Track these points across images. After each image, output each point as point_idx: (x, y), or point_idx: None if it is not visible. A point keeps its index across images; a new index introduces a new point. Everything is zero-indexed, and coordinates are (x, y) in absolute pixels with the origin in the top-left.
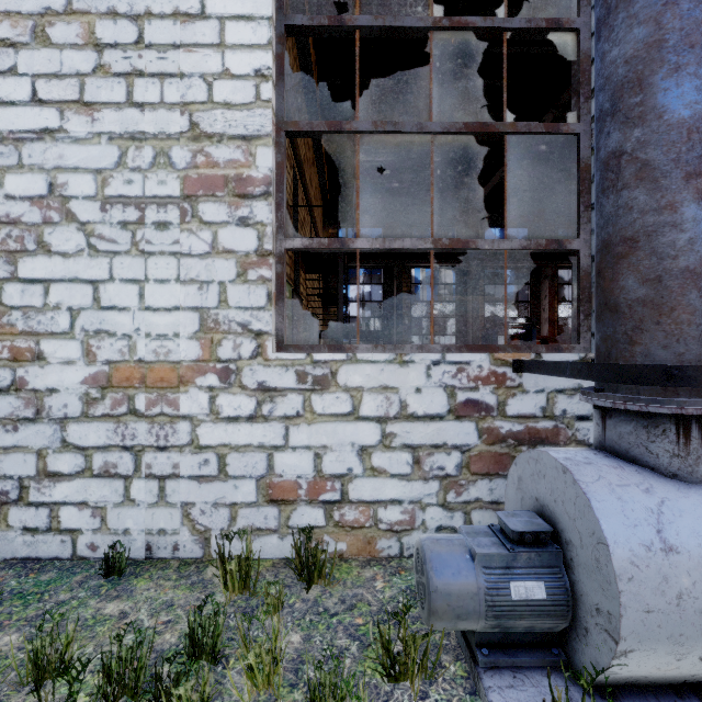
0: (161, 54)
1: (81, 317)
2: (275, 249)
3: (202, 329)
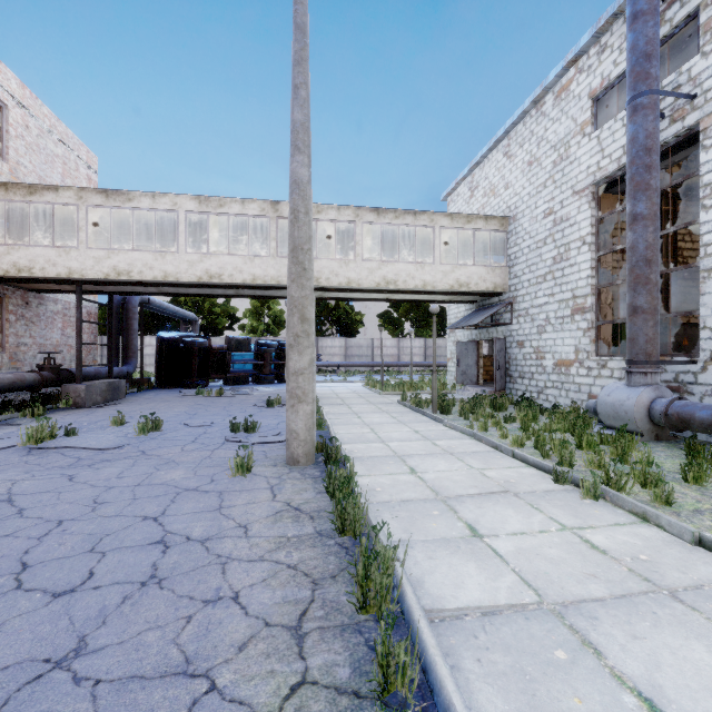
0: (567, 277)
1: (552, 348)
2: (595, 325)
3: (575, 350)
